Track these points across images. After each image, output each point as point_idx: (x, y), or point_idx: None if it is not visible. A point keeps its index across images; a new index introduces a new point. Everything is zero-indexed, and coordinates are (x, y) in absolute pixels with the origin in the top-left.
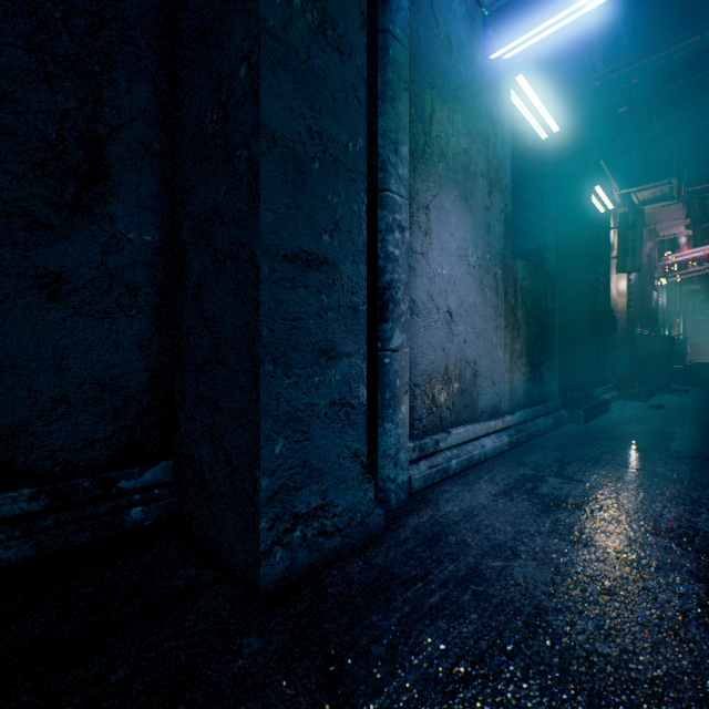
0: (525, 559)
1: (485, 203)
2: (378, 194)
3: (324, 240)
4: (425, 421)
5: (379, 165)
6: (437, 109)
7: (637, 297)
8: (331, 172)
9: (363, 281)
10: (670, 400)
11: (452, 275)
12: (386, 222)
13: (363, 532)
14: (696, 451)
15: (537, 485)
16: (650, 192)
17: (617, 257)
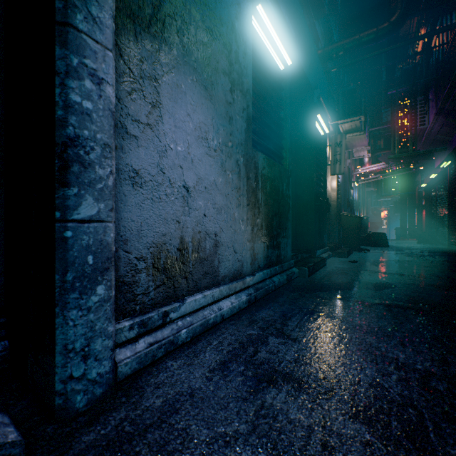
0: None
1: (227, 98)
2: (56, 26)
3: None
4: (154, 294)
5: None
6: None
7: (342, 192)
8: None
9: None
10: (360, 256)
11: (189, 153)
12: (67, 62)
13: None
14: (379, 298)
15: (258, 350)
16: (350, 124)
17: (331, 164)
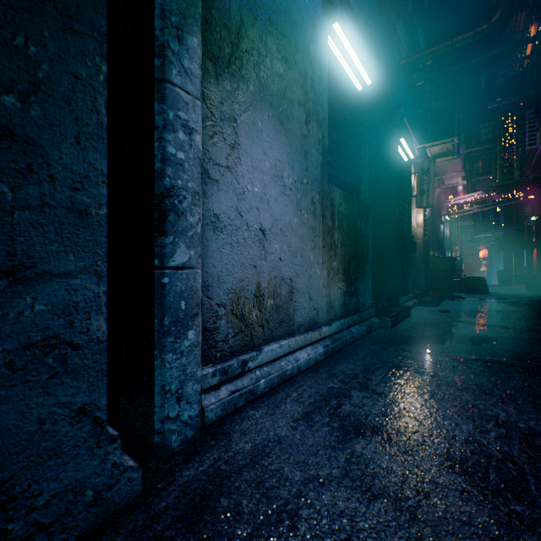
0: (303, 538)
1: (303, 130)
2: (155, 84)
3: (4, 103)
4: (233, 341)
5: (156, 50)
6: (247, 23)
7: (430, 228)
8: (24, 5)
9: (100, 176)
10: (453, 305)
11: (266, 193)
12: (164, 117)
13: (100, 512)
14: (476, 353)
15: (341, 403)
16: (439, 148)
17: (416, 196)
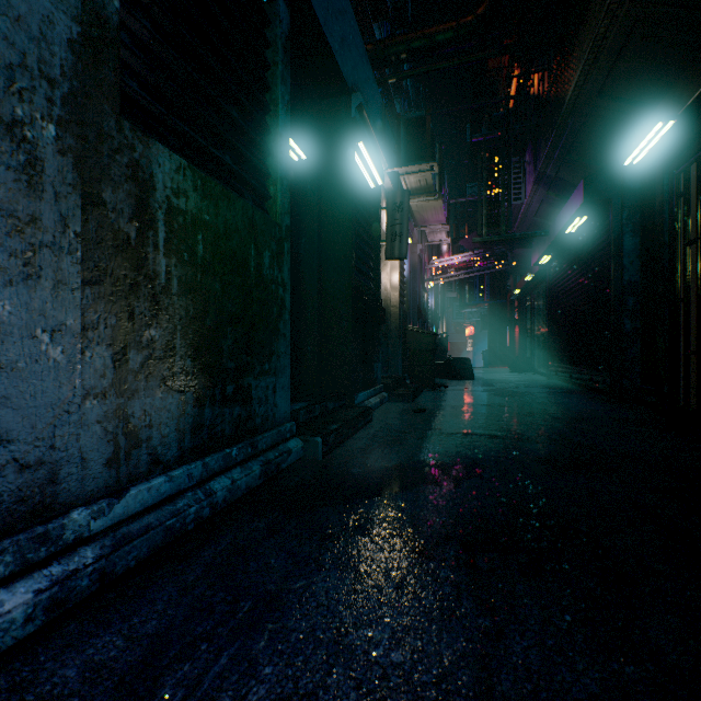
0: None
1: None
2: None
3: None
4: None
5: None
6: None
7: (411, 295)
8: None
9: None
10: (433, 398)
11: None
12: None
13: None
14: (452, 514)
15: None
16: (417, 178)
17: (387, 241)
